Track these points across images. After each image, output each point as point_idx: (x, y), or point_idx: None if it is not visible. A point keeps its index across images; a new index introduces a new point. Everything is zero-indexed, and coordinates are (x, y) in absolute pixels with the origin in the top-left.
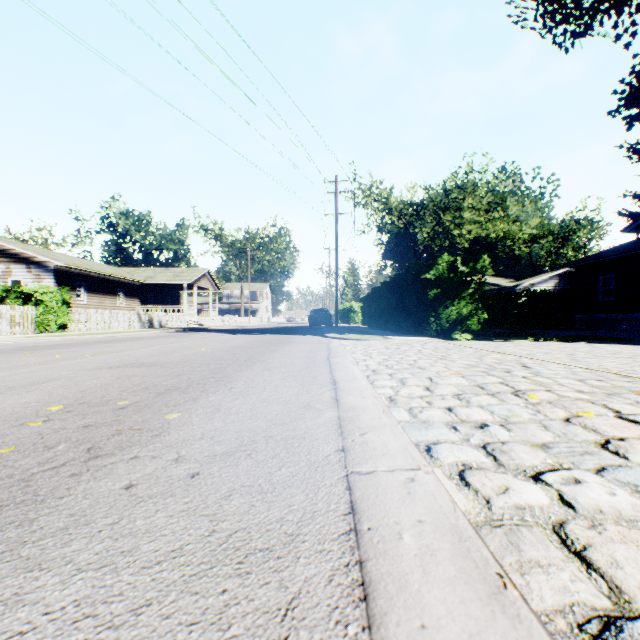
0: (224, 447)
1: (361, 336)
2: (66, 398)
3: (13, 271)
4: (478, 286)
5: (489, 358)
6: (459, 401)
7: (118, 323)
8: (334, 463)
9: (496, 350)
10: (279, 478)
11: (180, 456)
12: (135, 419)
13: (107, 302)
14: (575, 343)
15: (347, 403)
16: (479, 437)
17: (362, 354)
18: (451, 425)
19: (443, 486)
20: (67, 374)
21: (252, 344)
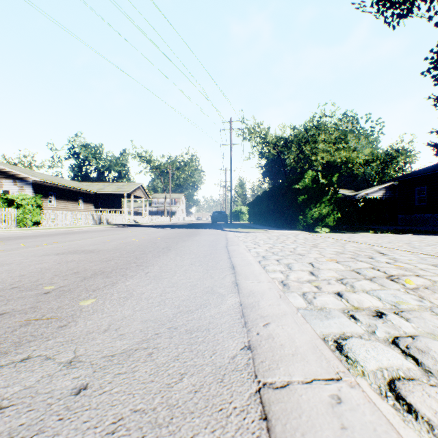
0: (125, 343)
1: (249, 230)
2: (3, 282)
3: (4, 184)
4: (334, 193)
5: (349, 246)
6: (344, 286)
7: (77, 221)
8: (242, 369)
9: (350, 240)
10: (179, 396)
11: (75, 357)
12: (51, 305)
13: (70, 206)
14: (405, 235)
15: (246, 288)
16: (383, 329)
17: (252, 243)
18: (349, 313)
19: (381, 413)
20: (19, 259)
21: (170, 235)
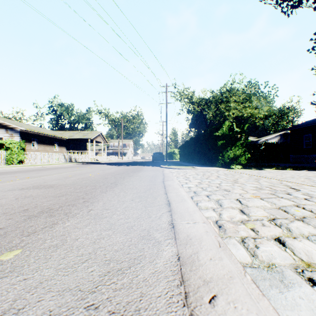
0: None
1: (180, 166)
2: None
3: None
4: (245, 139)
5: (263, 181)
6: (280, 229)
7: (52, 159)
8: None
9: (261, 175)
10: None
11: None
12: None
13: (48, 148)
14: (301, 171)
15: (182, 231)
16: None
17: (183, 178)
18: (307, 276)
19: None
20: None
21: (119, 171)
